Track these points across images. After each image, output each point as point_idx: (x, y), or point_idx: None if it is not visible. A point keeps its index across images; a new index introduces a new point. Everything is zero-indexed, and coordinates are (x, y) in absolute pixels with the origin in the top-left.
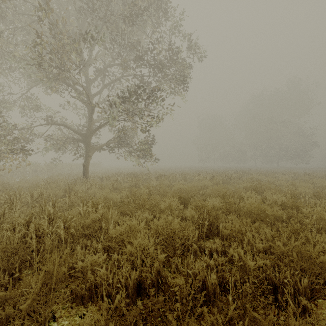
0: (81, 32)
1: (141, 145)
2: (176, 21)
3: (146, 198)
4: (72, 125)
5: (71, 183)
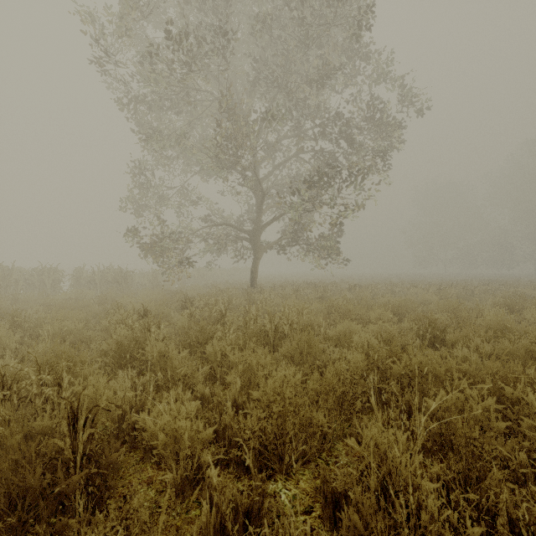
0: (261, 112)
1: (325, 243)
2: (380, 66)
3: (350, 308)
4: (230, 217)
5: (245, 292)
